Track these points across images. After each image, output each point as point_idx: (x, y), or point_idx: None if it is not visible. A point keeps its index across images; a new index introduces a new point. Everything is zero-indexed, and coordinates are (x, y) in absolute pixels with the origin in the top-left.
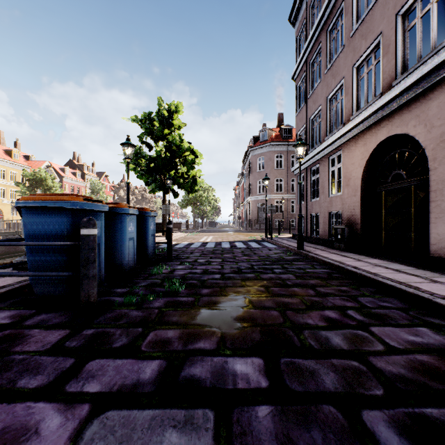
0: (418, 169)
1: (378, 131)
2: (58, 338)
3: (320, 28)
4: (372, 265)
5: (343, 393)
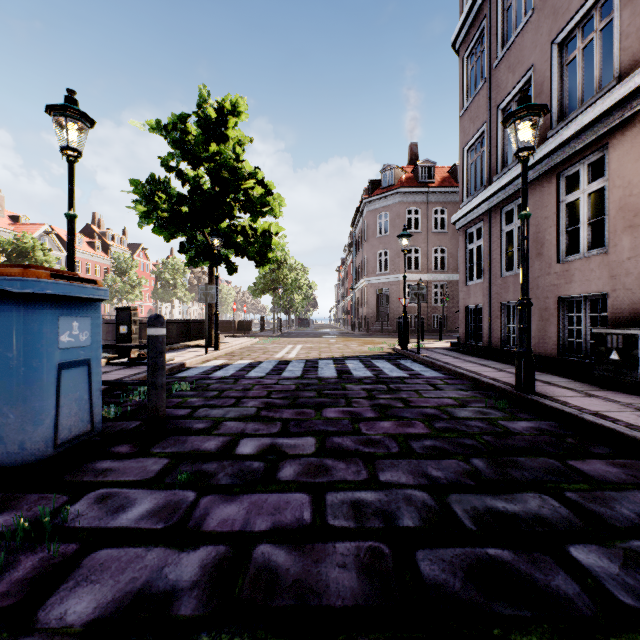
0: None
1: None
2: None
3: None
4: None
5: None
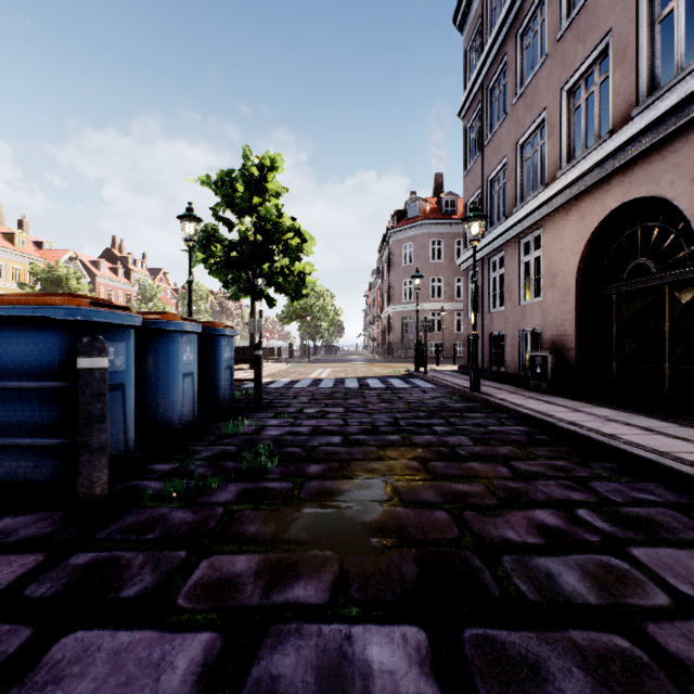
0: (678, 256)
1: (606, 194)
2: (15, 574)
3: (505, 30)
4: (601, 420)
5: None
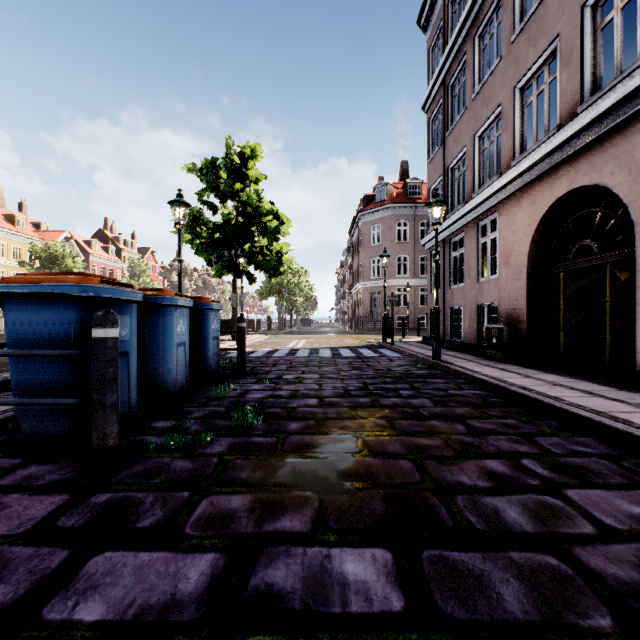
0: (618, 238)
1: (554, 183)
2: (47, 510)
3: (464, 32)
4: (549, 385)
5: (541, 624)
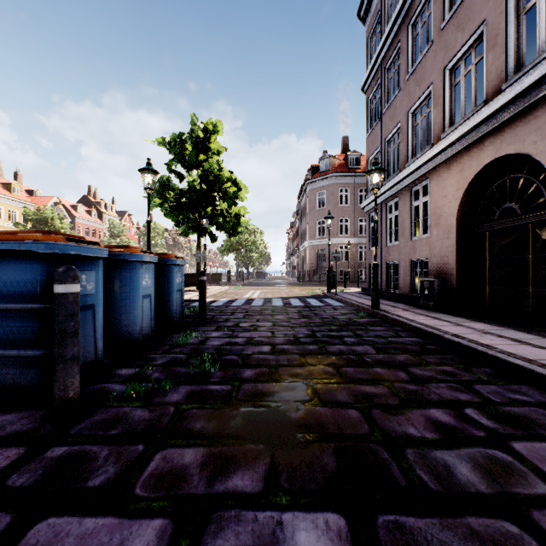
0: (539, 201)
1: (481, 152)
2: (0, 466)
3: (399, 21)
4: (479, 333)
5: None
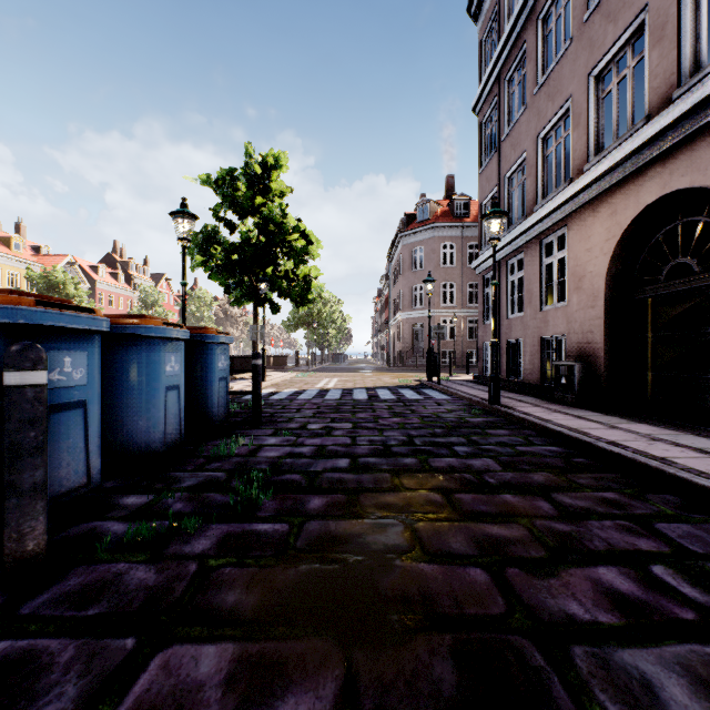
0: None
1: (641, 187)
2: None
3: (524, 15)
4: (645, 439)
5: None
